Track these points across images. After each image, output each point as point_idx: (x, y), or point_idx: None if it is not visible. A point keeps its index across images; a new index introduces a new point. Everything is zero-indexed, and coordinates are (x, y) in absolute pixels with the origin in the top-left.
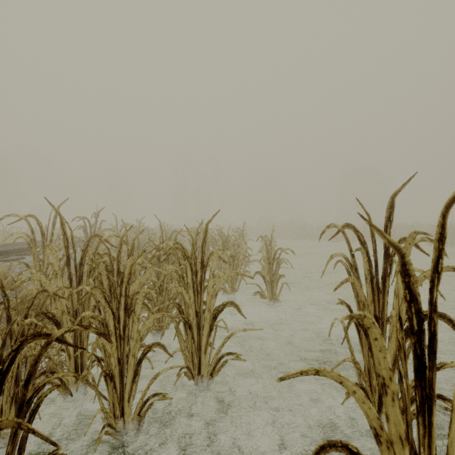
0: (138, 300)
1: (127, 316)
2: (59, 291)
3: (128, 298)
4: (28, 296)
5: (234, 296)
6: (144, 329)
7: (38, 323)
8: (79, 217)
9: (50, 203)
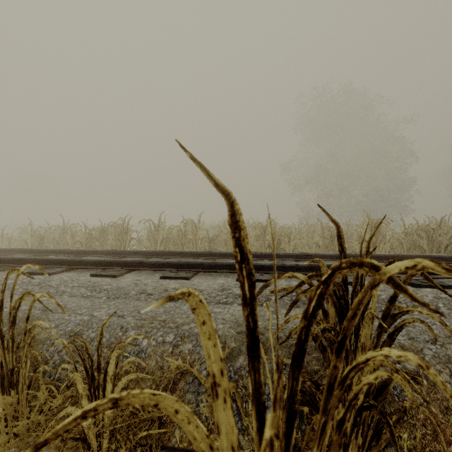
0: None
1: None
2: None
3: None
4: None
5: None
6: None
7: None
8: None
9: None
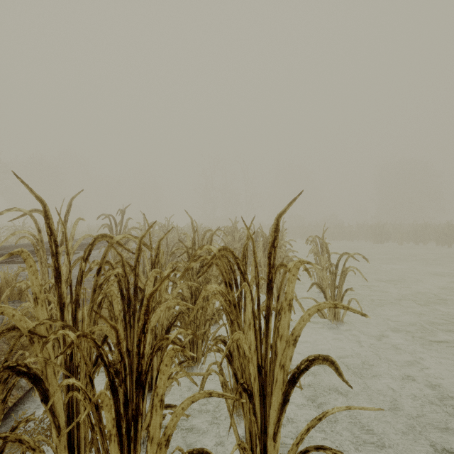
0: (163, 364)
1: (141, 394)
2: (40, 325)
3: (142, 359)
4: (28, 314)
5: None
6: (173, 422)
7: (0, 384)
8: (105, 214)
9: (23, 183)
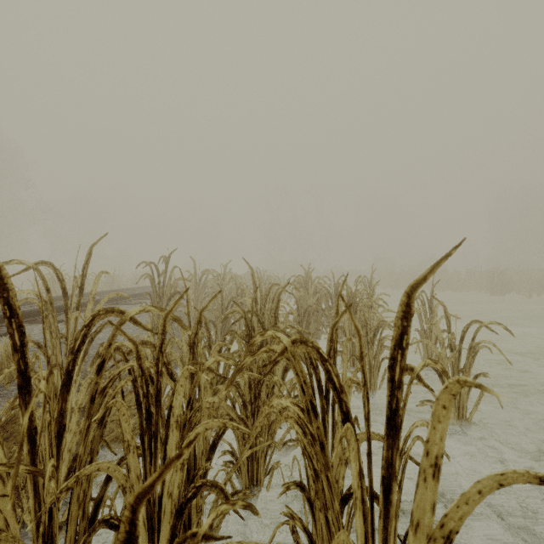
0: None
1: None
2: None
3: None
4: None
5: (374, 397)
6: None
7: None
8: (145, 262)
9: None
